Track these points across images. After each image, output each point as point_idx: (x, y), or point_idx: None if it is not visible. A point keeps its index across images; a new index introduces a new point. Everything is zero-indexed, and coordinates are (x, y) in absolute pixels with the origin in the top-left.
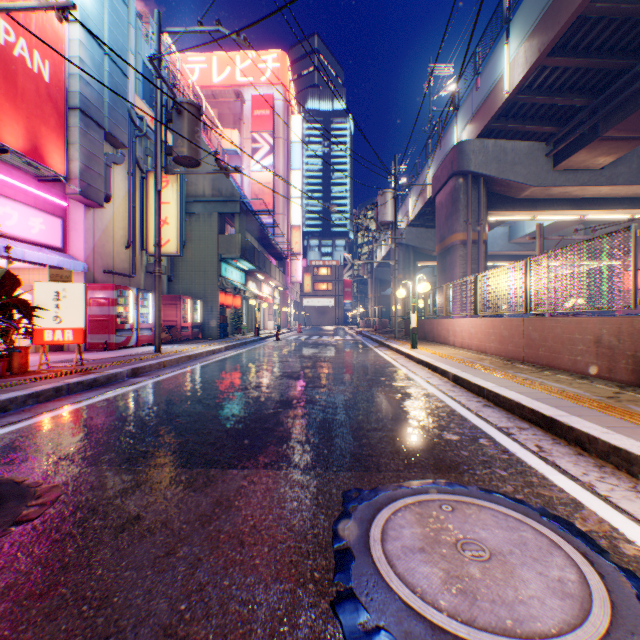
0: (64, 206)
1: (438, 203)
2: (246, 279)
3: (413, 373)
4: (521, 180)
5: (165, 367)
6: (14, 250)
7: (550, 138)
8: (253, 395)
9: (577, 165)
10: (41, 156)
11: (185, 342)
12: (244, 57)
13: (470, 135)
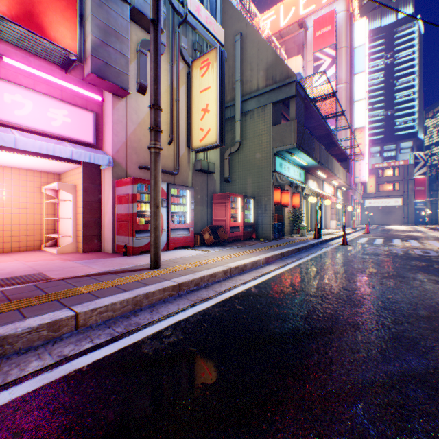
0: (99, 101)
1: None
2: (305, 177)
3: None
4: None
5: (81, 327)
6: (0, 136)
7: None
8: None
9: None
10: (38, 26)
11: (230, 244)
12: None
13: None
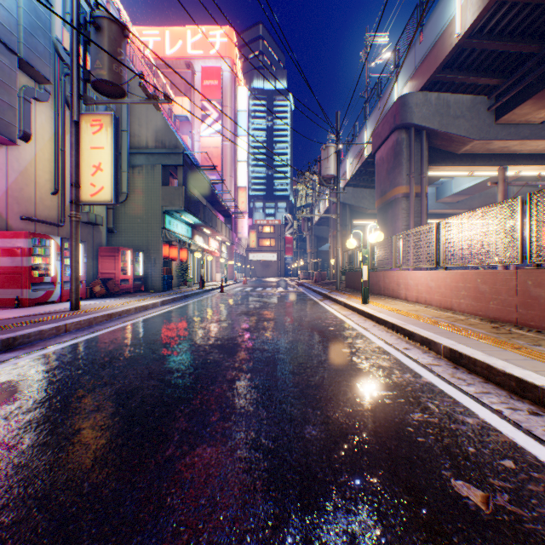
0: None
1: (379, 159)
2: (193, 233)
3: (380, 340)
4: (464, 133)
5: (68, 331)
6: None
7: (493, 91)
8: (151, 396)
9: (519, 118)
10: None
11: (123, 295)
12: (194, 32)
13: (413, 89)
